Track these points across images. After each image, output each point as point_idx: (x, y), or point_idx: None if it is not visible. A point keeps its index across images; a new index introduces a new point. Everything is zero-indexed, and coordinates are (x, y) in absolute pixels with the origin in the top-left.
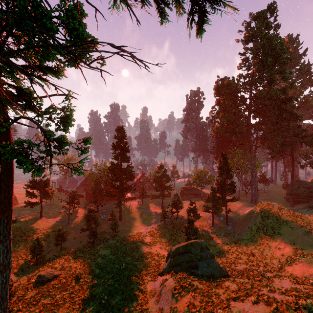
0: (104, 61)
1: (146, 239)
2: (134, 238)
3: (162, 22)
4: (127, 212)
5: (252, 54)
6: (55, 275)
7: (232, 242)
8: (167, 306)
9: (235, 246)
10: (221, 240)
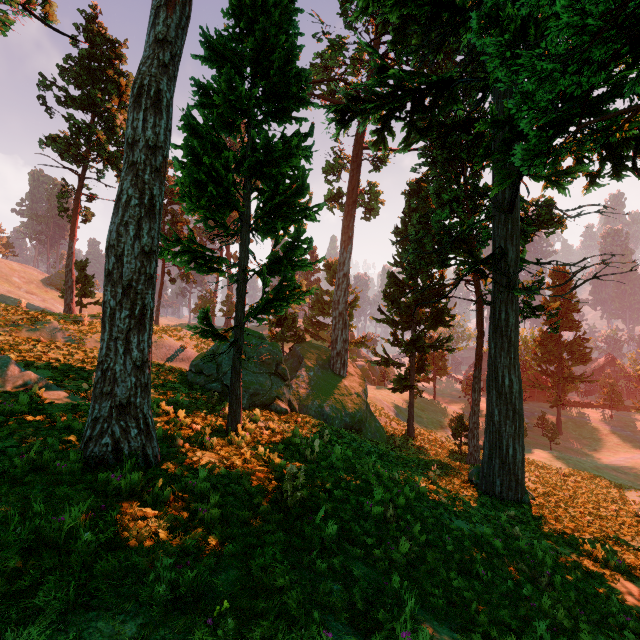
0: (565, 225)
1: (621, 468)
2: (594, 461)
3: None
4: (572, 424)
5: None
6: None
7: None
8: None
9: None
10: None
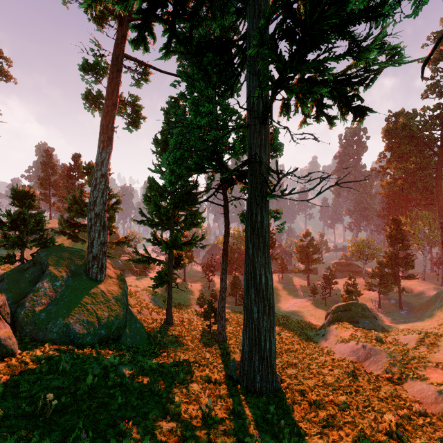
0: (281, 152)
1: (295, 311)
2: (281, 310)
3: (330, 128)
4: None
5: None
6: (227, 318)
7: (404, 324)
8: (332, 336)
9: (407, 326)
10: (389, 322)
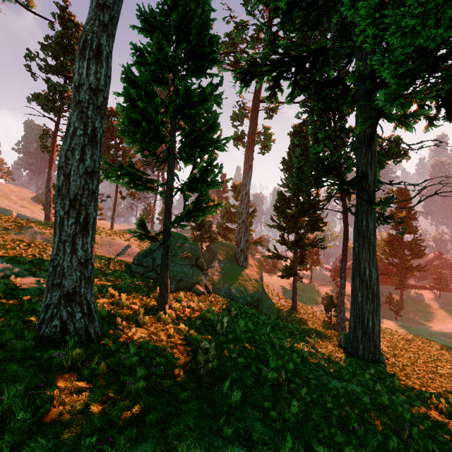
0: (409, 156)
1: (448, 334)
2: (428, 329)
3: None
4: (411, 301)
5: None
6: None
7: None
8: None
9: None
10: None
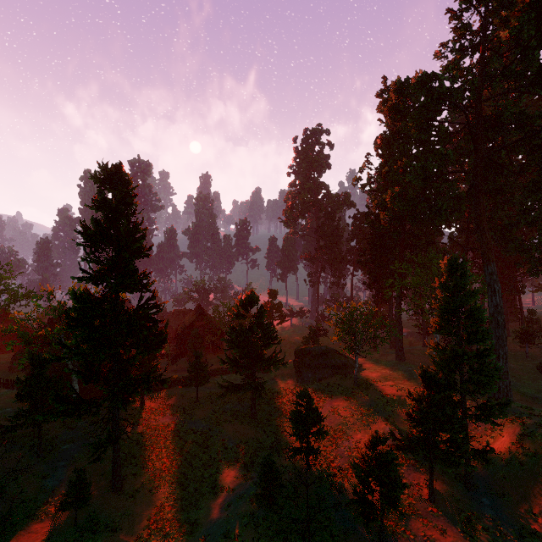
0: None
1: None
2: None
3: None
4: (146, 442)
5: None
6: None
7: None
8: None
9: None
10: None
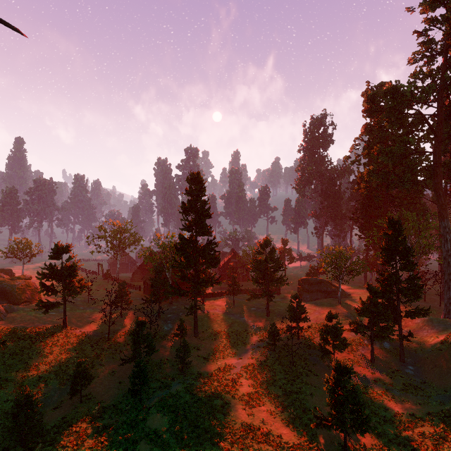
0: None
1: (241, 387)
2: (219, 381)
3: None
4: (207, 319)
5: (447, 25)
6: None
7: (433, 417)
8: None
9: (450, 435)
10: (400, 403)
